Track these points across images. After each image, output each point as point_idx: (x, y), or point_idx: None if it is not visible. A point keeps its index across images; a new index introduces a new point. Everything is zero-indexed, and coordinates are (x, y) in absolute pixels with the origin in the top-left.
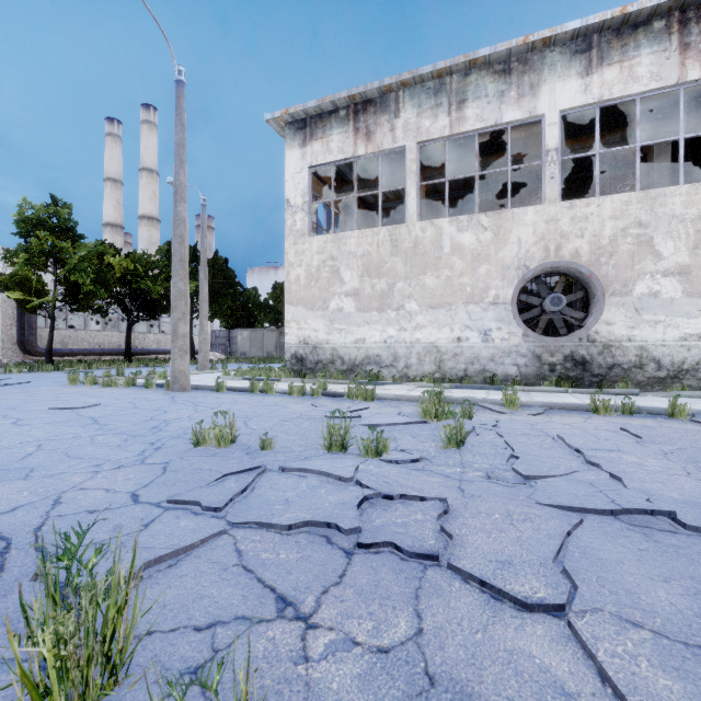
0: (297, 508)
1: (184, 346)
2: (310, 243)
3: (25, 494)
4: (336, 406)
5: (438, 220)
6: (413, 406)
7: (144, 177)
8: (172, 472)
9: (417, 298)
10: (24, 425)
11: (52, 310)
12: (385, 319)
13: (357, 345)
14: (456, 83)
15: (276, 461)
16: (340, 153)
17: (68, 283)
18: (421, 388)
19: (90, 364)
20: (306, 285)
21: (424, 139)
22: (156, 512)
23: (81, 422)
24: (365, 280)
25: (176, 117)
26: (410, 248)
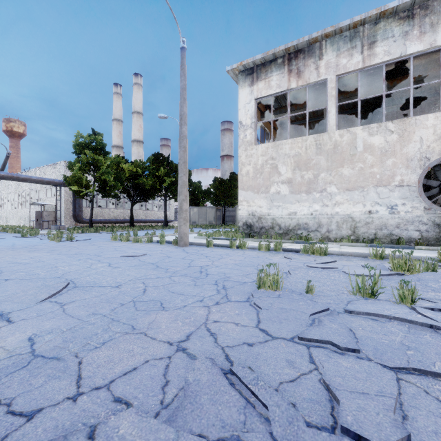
0: (437, 356)
1: (186, 217)
2: (256, 149)
3: (180, 324)
4: (306, 259)
5: (353, 128)
6: (362, 260)
7: (134, 117)
8: (266, 310)
9: (336, 183)
10: (117, 267)
11: (92, 196)
12: (311, 198)
13: (290, 216)
14: (367, 30)
15: (330, 304)
16: (277, 88)
17: (101, 180)
18: (343, 246)
19: (113, 228)
20: (253, 177)
21: (342, 72)
22: (302, 348)
23: (149, 266)
24: (296, 172)
25: (181, 71)
26: (330, 149)
